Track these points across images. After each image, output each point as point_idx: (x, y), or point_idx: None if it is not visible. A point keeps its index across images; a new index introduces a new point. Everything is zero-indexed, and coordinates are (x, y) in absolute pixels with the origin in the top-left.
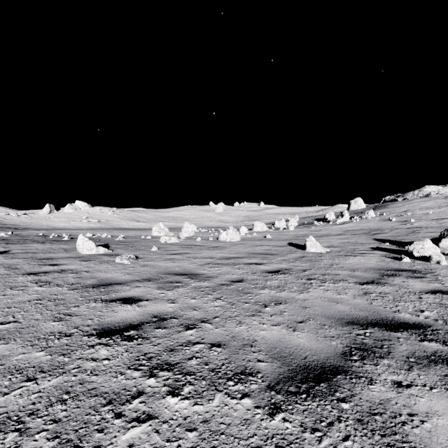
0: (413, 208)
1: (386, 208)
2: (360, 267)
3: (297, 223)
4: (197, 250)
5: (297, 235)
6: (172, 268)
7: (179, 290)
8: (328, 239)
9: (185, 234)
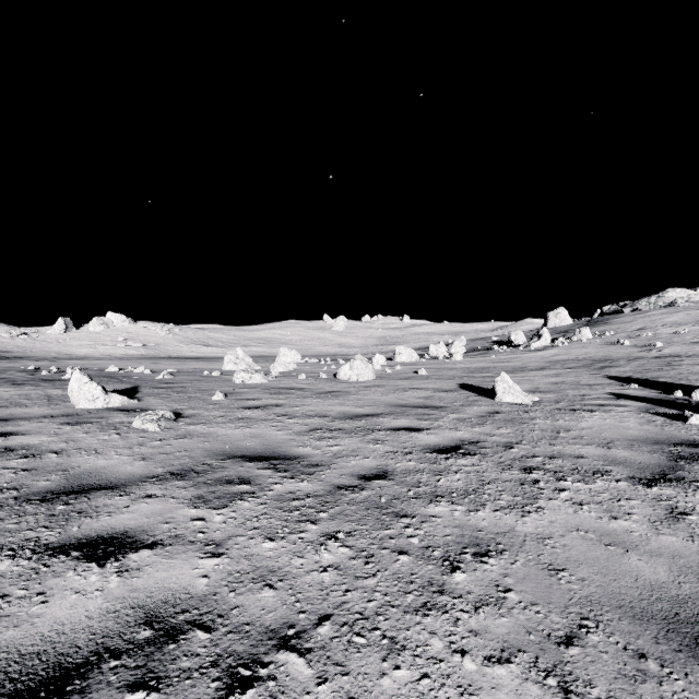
0: (653, 325)
1: (608, 325)
2: (614, 436)
3: (464, 349)
4: (296, 400)
5: (471, 369)
6: (241, 441)
7: (241, 508)
8: (526, 376)
9: (279, 367)
